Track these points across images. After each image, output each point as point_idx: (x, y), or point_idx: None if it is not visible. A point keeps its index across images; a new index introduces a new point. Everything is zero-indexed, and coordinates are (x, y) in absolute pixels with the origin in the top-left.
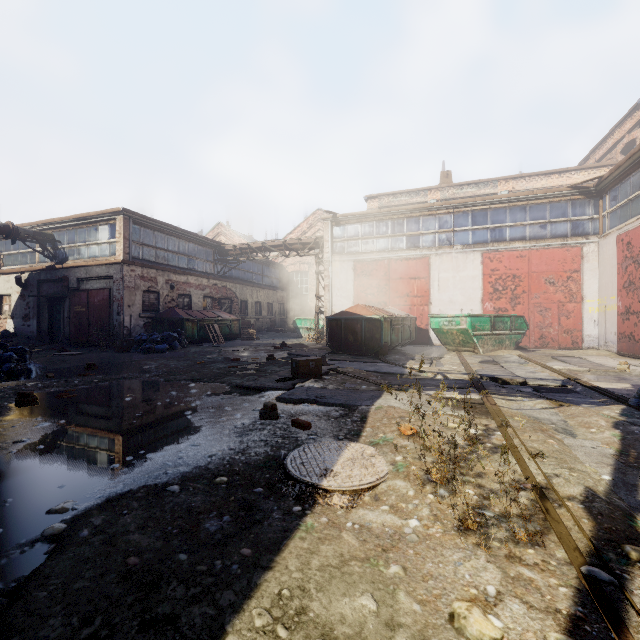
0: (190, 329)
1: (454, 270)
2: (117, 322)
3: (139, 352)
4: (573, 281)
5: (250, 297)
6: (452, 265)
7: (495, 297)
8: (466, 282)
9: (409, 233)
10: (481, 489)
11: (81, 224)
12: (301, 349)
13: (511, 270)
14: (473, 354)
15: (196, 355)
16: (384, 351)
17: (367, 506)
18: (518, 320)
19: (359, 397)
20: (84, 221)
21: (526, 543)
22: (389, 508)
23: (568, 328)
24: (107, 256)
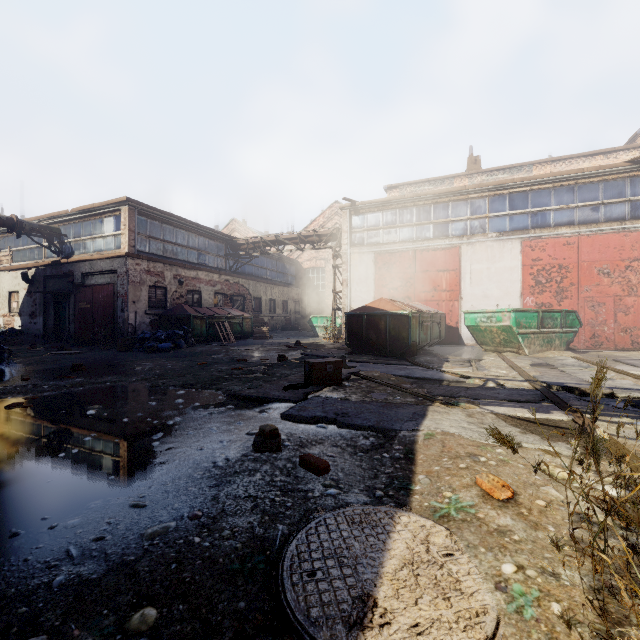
0: (198, 327)
1: (489, 261)
2: (121, 319)
3: (141, 351)
4: (633, 271)
5: (264, 294)
6: (486, 255)
7: (537, 291)
8: (503, 274)
9: (437, 221)
10: None
11: (87, 217)
12: (317, 349)
13: (556, 260)
14: (517, 355)
15: (201, 355)
16: (412, 351)
17: None
18: (570, 316)
19: (396, 415)
20: (89, 213)
21: None
22: None
23: (626, 326)
24: (112, 249)
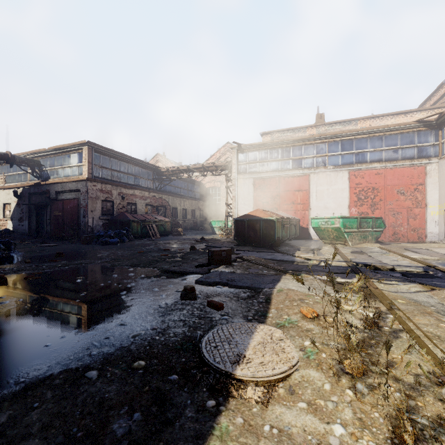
0: (135, 228)
1: (328, 184)
2: (83, 222)
3: (98, 244)
4: (419, 192)
5: (179, 205)
6: (326, 181)
7: (359, 204)
8: (337, 193)
9: (294, 157)
10: (399, 383)
11: (58, 153)
12: (215, 242)
13: (371, 184)
14: (344, 246)
15: (138, 246)
16: (277, 244)
17: (283, 401)
18: (378, 221)
19: (262, 281)
20: (60, 151)
21: None
22: (307, 406)
23: (415, 227)
24: (76, 175)
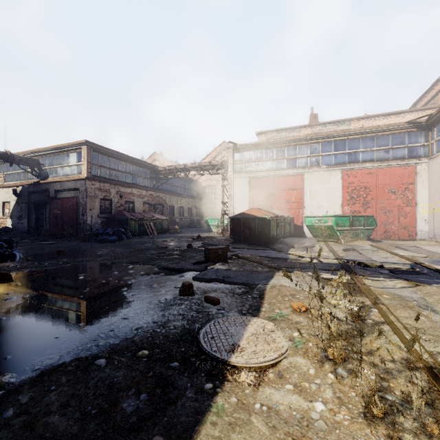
0: (133, 226)
1: (321, 183)
2: (82, 221)
3: (97, 242)
4: (409, 191)
5: (176, 203)
6: (320, 180)
7: (351, 203)
8: (330, 192)
9: (289, 157)
10: (376, 368)
11: (57, 152)
12: (211, 240)
13: (363, 183)
14: (337, 244)
15: (137, 244)
16: (272, 241)
17: (272, 384)
18: (369, 219)
19: (256, 277)
20: (59, 150)
21: (439, 437)
22: (293, 387)
23: (405, 225)
24: (75, 174)
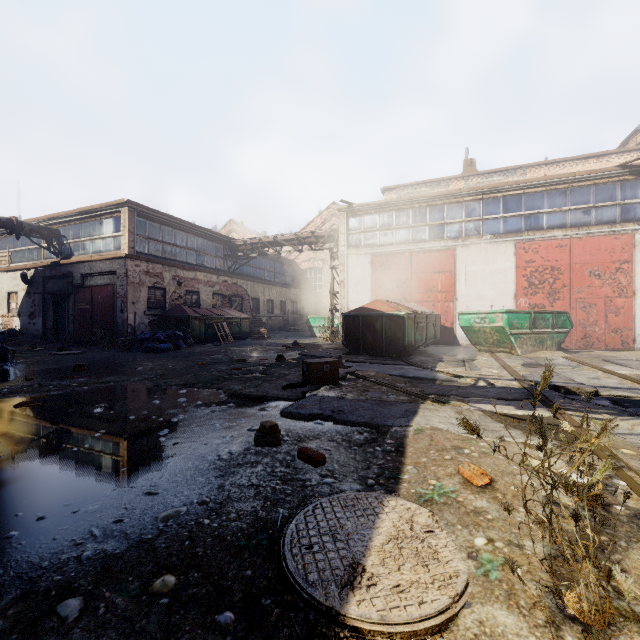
0: (197, 327)
1: (483, 262)
2: (121, 320)
3: (141, 351)
4: (623, 273)
5: (262, 295)
6: (481, 257)
7: (530, 292)
8: (497, 275)
9: (432, 223)
10: None
11: (86, 218)
12: (314, 349)
13: (549, 261)
14: (510, 355)
15: (200, 355)
16: (407, 352)
17: None
18: (561, 317)
19: (389, 412)
20: (88, 215)
21: None
22: None
23: (617, 326)
24: (111, 251)
